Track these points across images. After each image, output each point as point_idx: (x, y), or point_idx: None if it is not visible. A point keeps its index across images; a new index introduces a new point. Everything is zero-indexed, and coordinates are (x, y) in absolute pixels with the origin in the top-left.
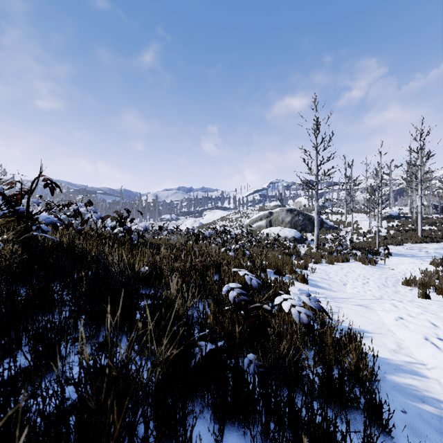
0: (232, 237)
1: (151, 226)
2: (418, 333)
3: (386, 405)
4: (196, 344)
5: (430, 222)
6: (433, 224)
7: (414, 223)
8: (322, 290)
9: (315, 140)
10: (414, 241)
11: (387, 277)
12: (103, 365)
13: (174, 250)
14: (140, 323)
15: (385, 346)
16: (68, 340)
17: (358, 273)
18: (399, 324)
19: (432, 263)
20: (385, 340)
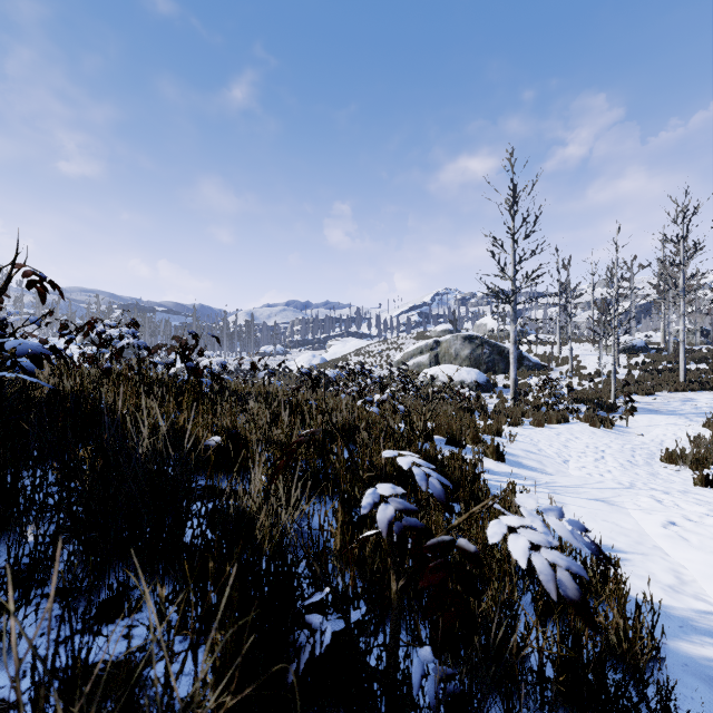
0: (375, 382)
1: (239, 363)
2: (710, 554)
3: (682, 710)
4: (303, 617)
5: (698, 357)
6: (703, 361)
7: (671, 358)
8: (529, 472)
9: (512, 222)
10: (674, 388)
11: (635, 449)
12: (55, 710)
13: (274, 405)
14: (163, 588)
15: (654, 578)
16: (18, 610)
17: (586, 442)
18: (672, 535)
19: (707, 425)
20: (653, 567)
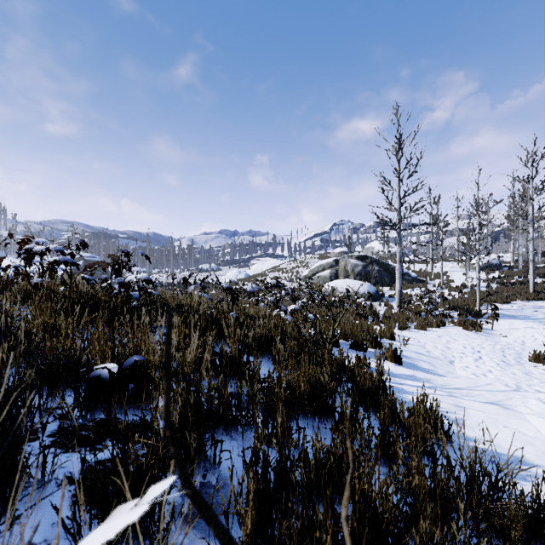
0: (288, 293)
1: (172, 278)
2: None
3: None
4: None
5: (542, 273)
6: None
7: (521, 274)
8: (424, 374)
9: (398, 165)
10: (526, 297)
11: (504, 350)
12: None
13: (196, 317)
14: None
15: None
16: None
17: (463, 344)
18: None
19: None
20: None
